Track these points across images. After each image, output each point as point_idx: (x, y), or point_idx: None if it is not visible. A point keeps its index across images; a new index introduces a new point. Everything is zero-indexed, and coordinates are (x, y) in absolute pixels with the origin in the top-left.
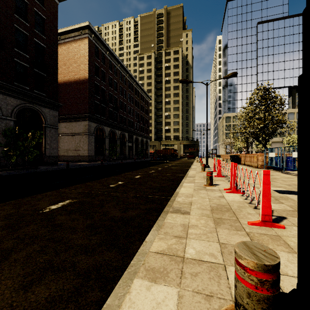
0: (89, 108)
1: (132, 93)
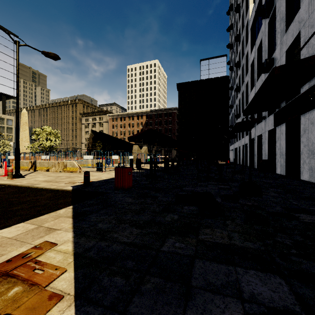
0: None
1: None
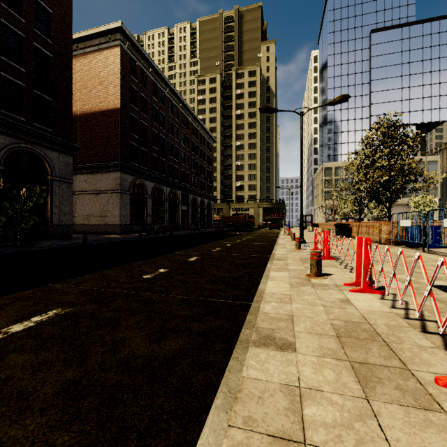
0: (121, 153)
1: (187, 131)
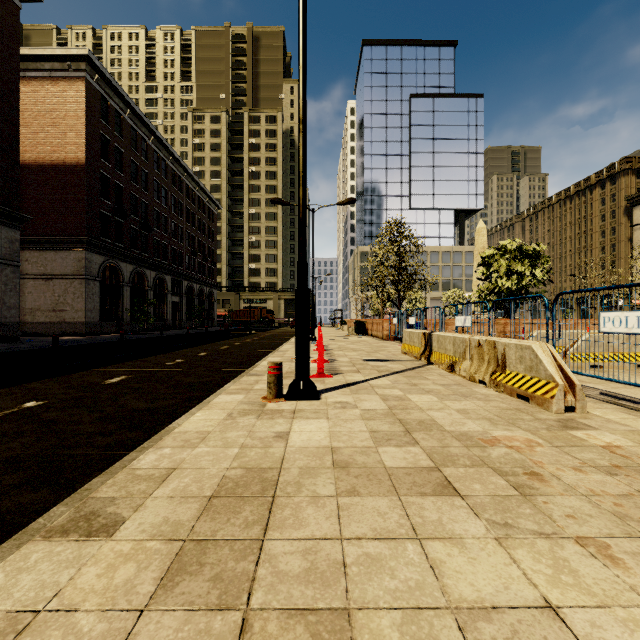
0: (88, 225)
1: (180, 195)
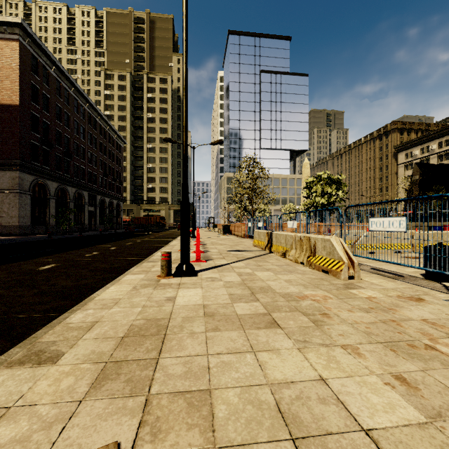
0: (21, 152)
1: (95, 132)
